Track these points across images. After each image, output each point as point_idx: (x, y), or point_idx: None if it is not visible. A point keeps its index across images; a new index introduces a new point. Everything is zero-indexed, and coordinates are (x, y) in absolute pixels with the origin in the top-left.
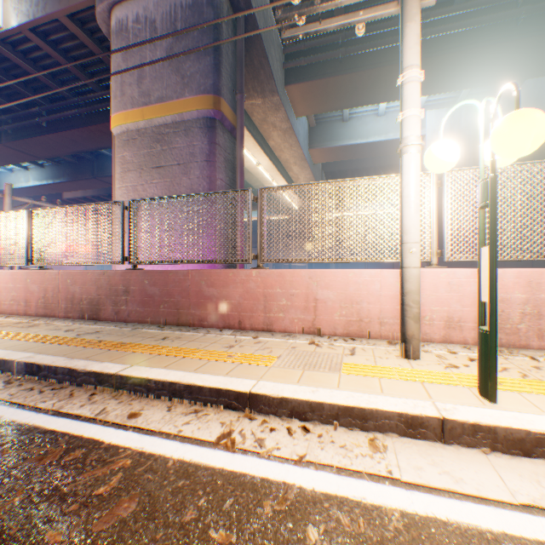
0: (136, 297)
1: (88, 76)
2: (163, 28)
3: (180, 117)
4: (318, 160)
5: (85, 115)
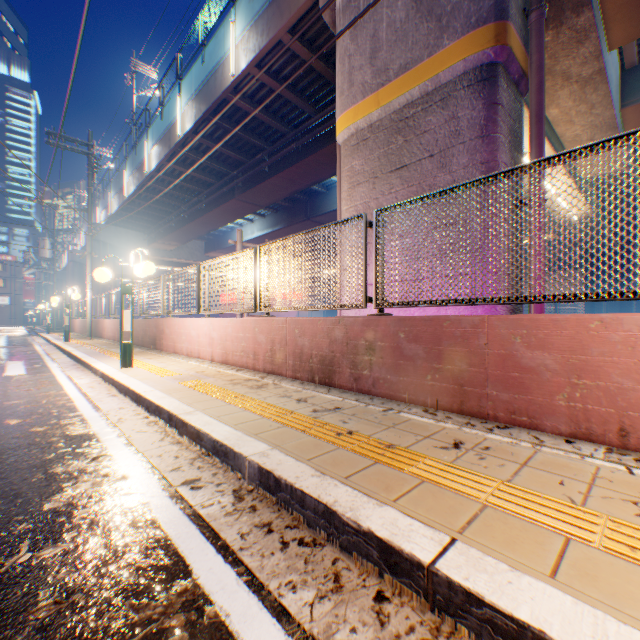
0: (384, 358)
1: (304, 101)
2: None
3: (432, 84)
4: (636, 125)
5: (301, 148)
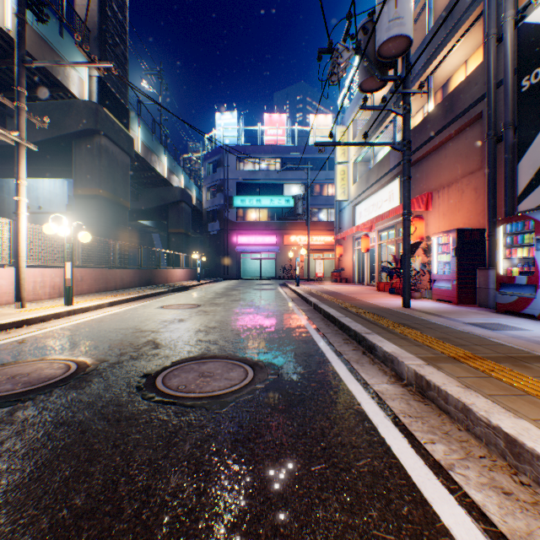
0: None
1: None
2: None
3: None
4: None
5: None
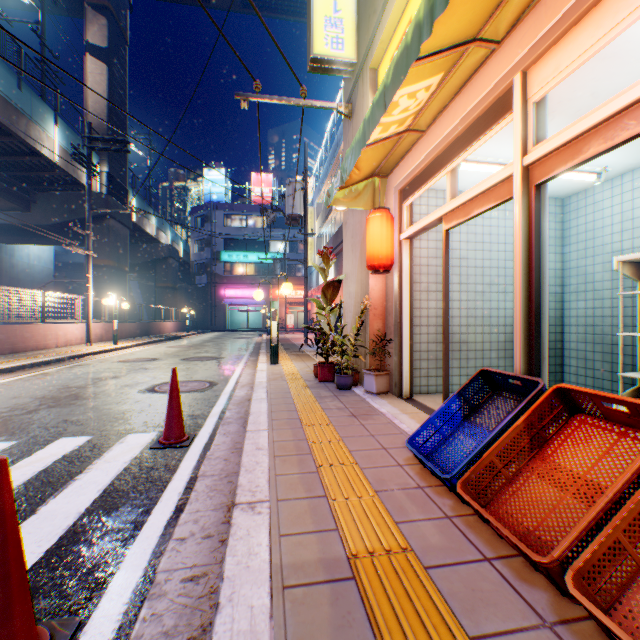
0: None
1: None
2: None
3: None
4: None
5: None
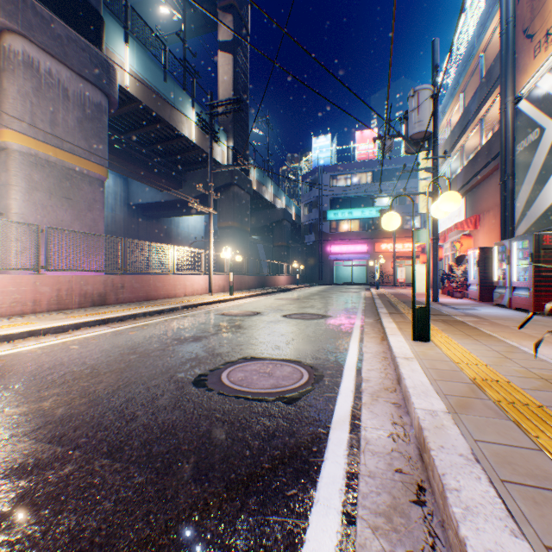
0: (129, 289)
1: None
2: (75, 101)
3: (87, 172)
4: None
5: None
